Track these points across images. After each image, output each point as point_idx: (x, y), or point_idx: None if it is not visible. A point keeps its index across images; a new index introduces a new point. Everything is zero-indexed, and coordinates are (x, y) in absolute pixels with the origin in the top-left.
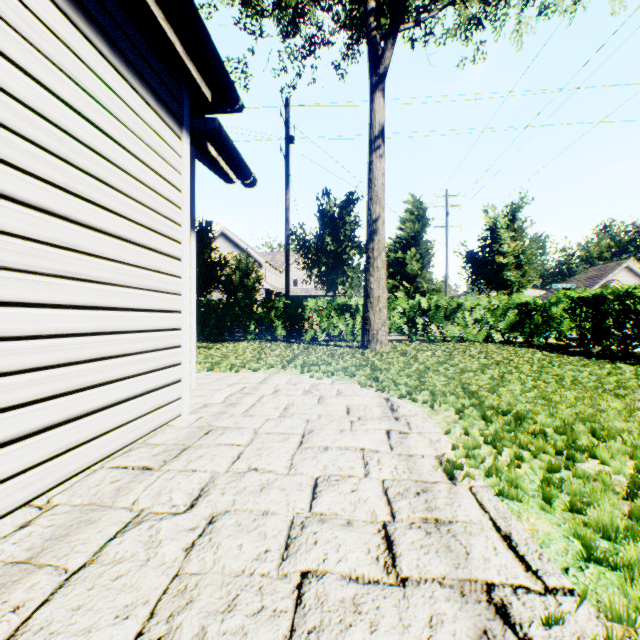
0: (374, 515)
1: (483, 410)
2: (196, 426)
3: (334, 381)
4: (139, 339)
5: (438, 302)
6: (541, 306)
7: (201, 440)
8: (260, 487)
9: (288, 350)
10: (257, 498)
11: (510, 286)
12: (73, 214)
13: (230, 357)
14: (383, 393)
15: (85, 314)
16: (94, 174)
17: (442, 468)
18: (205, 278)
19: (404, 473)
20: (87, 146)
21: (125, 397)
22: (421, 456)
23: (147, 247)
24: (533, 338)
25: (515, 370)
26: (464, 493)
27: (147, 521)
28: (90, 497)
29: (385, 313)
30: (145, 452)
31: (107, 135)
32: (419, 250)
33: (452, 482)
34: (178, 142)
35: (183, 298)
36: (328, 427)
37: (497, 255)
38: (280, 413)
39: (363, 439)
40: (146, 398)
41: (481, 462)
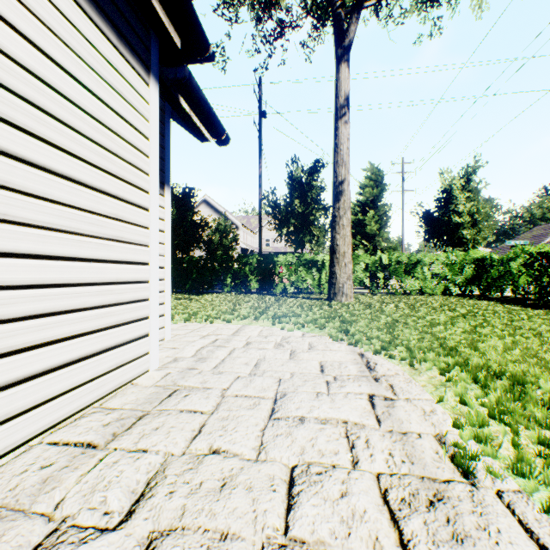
0: (378, 547)
1: (474, 372)
2: (161, 385)
3: (305, 333)
4: (96, 292)
5: (398, 258)
6: (498, 261)
7: (162, 404)
8: (221, 483)
9: (260, 302)
10: (215, 504)
11: (465, 243)
12: (1, 143)
13: (207, 308)
14: (356, 347)
15: (19, 263)
16: (33, 101)
17: (450, 456)
18: (188, 238)
19: (403, 463)
20: (22, 66)
21: (77, 357)
22: (418, 435)
23: (106, 193)
24: (489, 291)
25: (485, 323)
26: (495, 505)
27: (61, 545)
28: (6, 493)
29: (350, 268)
30: (97, 420)
31: (52, 60)
32: (377, 212)
33: (471, 482)
34: (144, 87)
35: (150, 249)
36: (302, 389)
37: (453, 215)
38: (250, 370)
39: (343, 407)
40: (105, 356)
41: (498, 448)
